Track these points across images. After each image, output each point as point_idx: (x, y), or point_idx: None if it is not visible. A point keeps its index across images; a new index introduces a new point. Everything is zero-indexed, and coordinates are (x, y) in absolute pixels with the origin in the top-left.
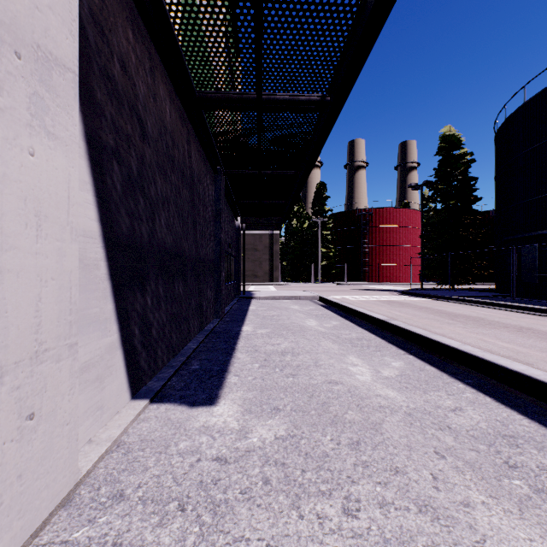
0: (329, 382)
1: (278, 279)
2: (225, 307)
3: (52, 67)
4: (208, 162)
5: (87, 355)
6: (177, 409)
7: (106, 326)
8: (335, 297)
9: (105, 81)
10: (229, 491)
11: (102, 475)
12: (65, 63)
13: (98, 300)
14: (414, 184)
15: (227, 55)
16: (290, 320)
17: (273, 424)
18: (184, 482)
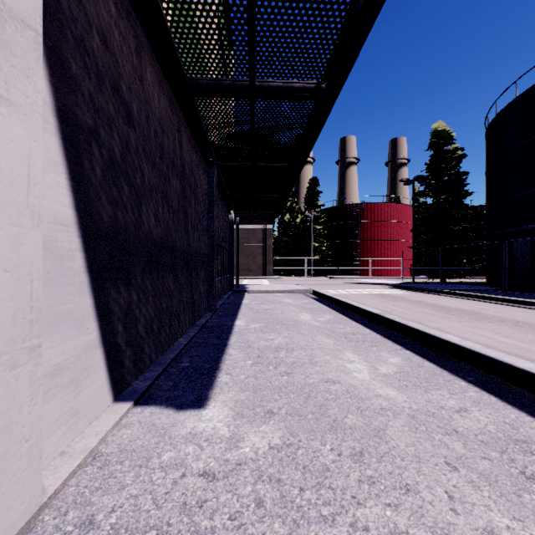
0: (326, 381)
1: (271, 272)
2: (218, 300)
3: (5, 20)
4: (201, 154)
5: (59, 357)
6: (163, 413)
7: (83, 324)
8: (328, 290)
9: (82, 53)
10: (216, 517)
11: (71, 495)
12: (23, 18)
13: (73, 295)
14: (405, 179)
15: (219, 38)
16: (283, 314)
17: (266, 430)
18: (165, 504)
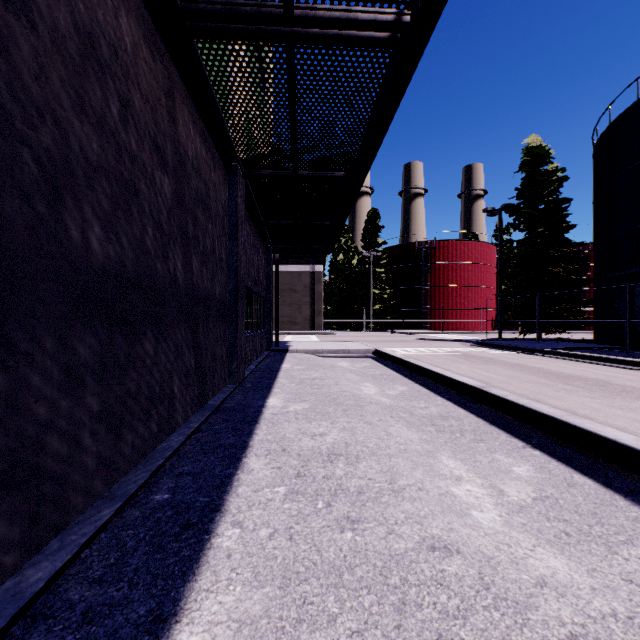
0: (431, 546)
1: (321, 326)
2: (248, 365)
3: None
4: (217, 151)
5: None
6: None
7: None
8: (394, 349)
9: None
10: None
11: None
12: None
13: None
14: (490, 208)
15: None
16: (338, 385)
17: None
18: None
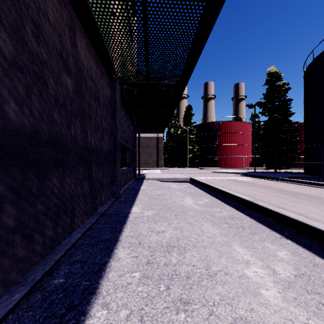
0: None
1: (162, 165)
2: (122, 187)
3: None
4: (103, 68)
5: None
6: None
7: None
8: (200, 177)
9: None
10: None
11: None
12: None
13: None
14: (250, 104)
15: None
16: (172, 199)
17: None
18: None
